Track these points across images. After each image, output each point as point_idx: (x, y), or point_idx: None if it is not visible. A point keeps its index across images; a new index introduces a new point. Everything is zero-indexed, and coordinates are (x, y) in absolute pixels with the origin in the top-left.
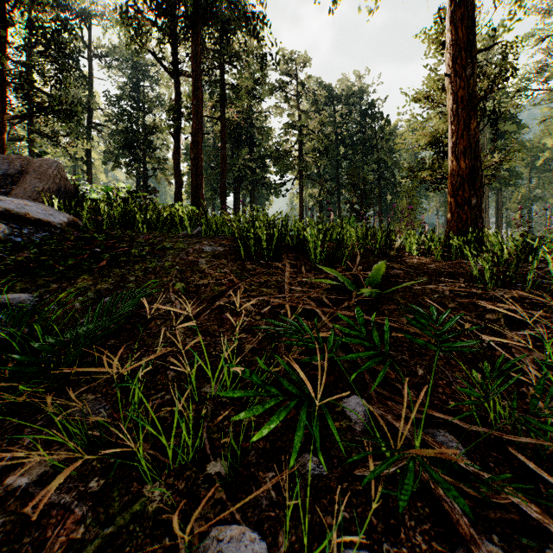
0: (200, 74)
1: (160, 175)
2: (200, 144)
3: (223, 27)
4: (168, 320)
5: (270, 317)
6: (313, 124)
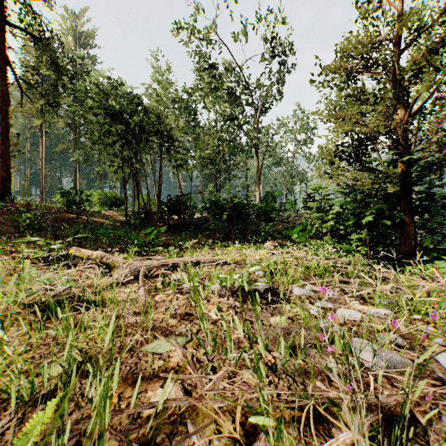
0: None
1: None
2: None
3: None
4: None
5: None
6: None
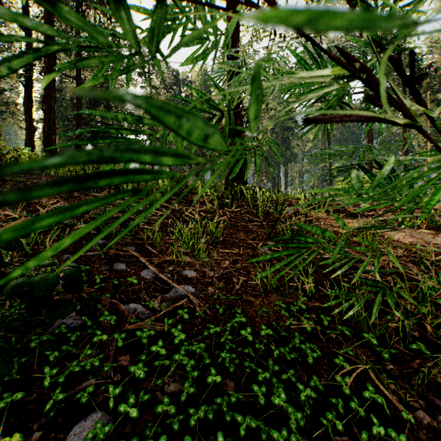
0: (53, 37)
1: (9, 119)
2: (53, 98)
3: (77, 0)
4: (3, 219)
5: (77, 218)
6: (162, 98)
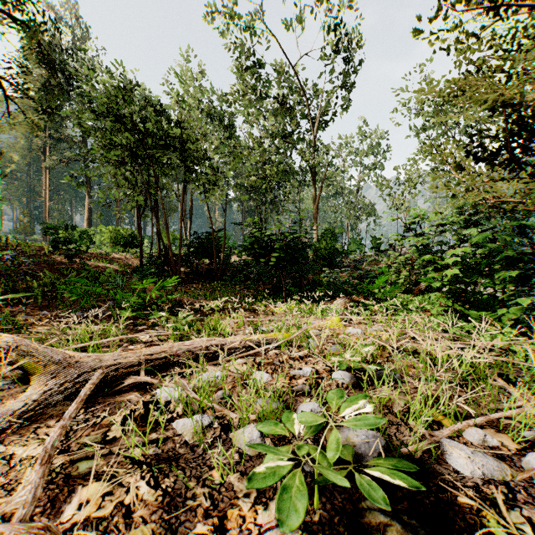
0: None
1: None
2: None
3: None
4: None
5: None
6: None
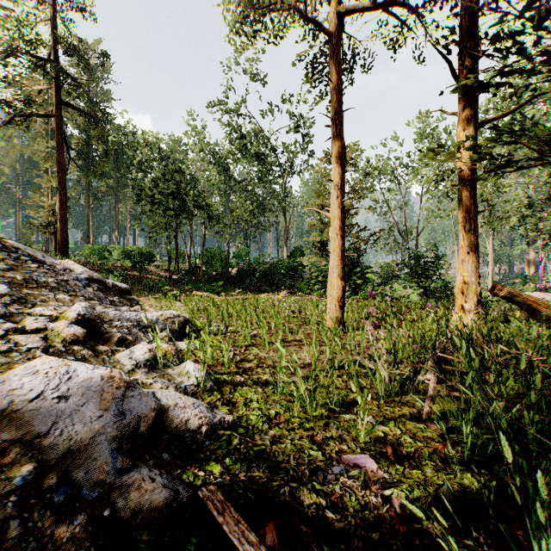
0: None
1: None
2: None
3: None
4: None
5: None
6: None
